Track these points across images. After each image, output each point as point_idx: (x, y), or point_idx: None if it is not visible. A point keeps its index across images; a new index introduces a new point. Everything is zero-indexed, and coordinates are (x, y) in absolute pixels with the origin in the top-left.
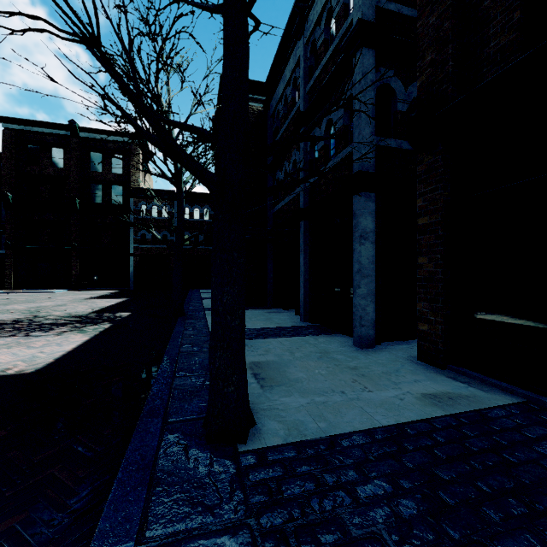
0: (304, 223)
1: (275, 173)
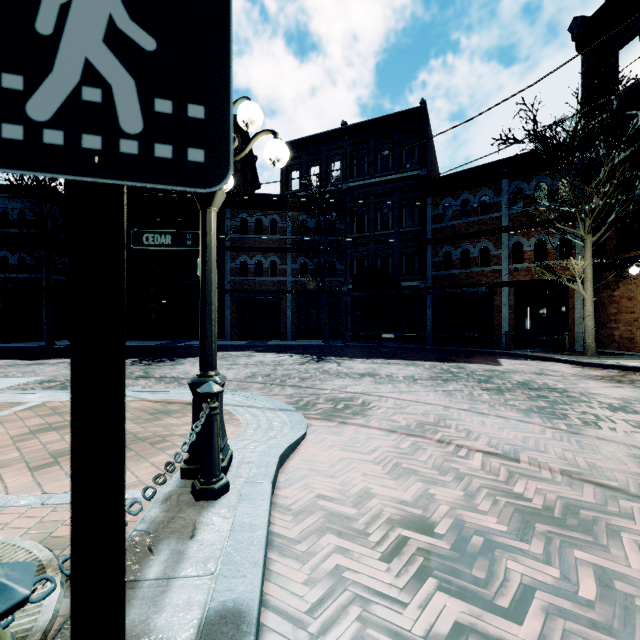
0: None
1: None
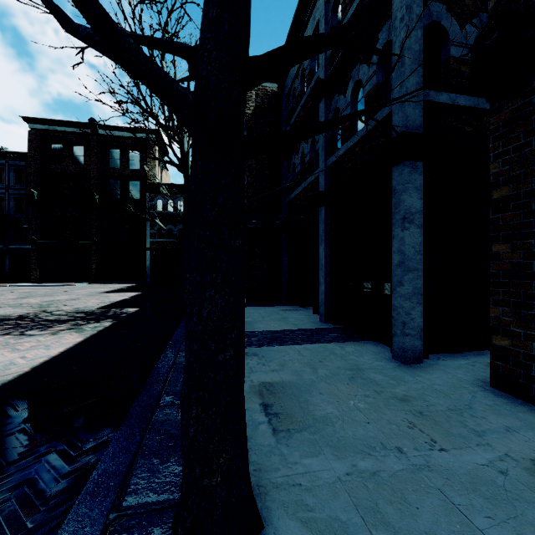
0: (325, 209)
1: (291, 158)
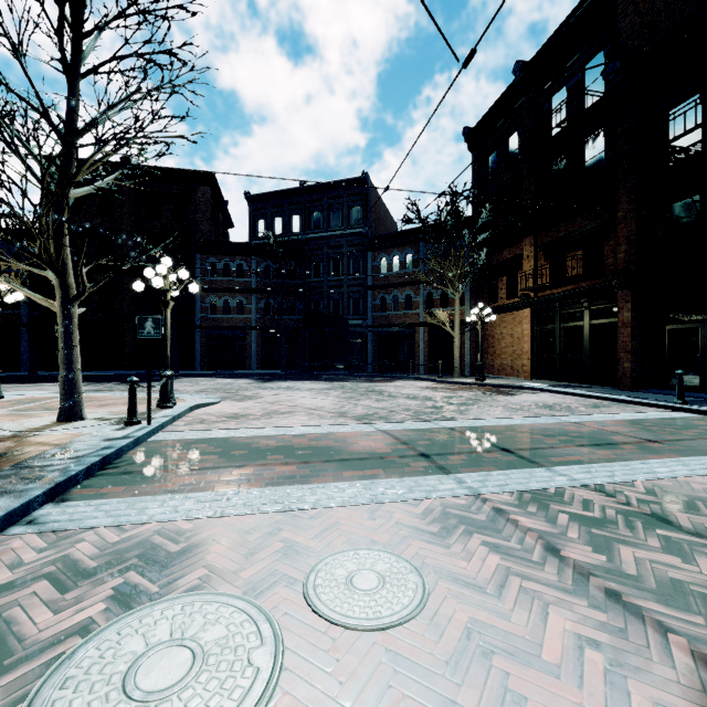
0: None
1: None
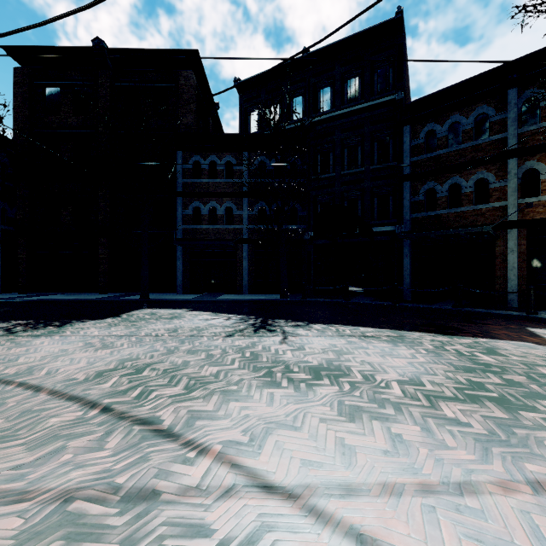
0: None
1: None
